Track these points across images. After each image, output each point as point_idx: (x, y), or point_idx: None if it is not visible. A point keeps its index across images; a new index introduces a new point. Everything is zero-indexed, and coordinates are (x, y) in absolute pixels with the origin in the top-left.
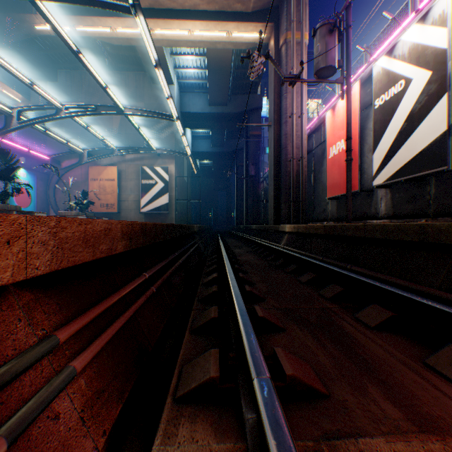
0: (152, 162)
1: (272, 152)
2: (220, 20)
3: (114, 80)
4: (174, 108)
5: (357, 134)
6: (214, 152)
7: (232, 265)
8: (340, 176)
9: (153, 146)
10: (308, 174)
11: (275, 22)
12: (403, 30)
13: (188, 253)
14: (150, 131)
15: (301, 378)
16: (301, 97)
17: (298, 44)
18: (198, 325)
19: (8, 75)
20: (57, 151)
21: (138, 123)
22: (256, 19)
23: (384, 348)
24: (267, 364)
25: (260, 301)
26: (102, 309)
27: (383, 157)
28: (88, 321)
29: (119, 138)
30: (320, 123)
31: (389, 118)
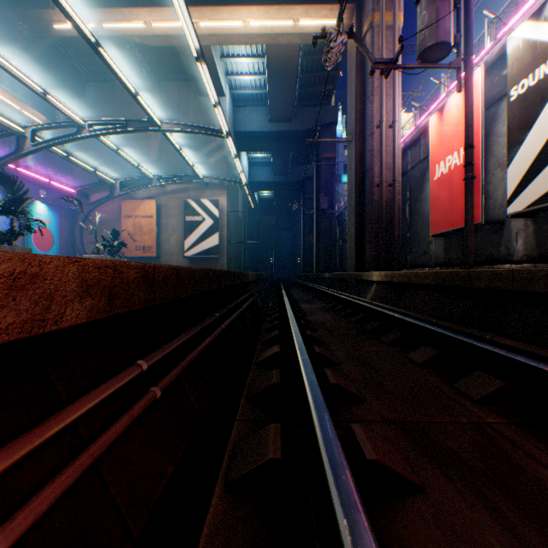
0: (198, 193)
1: (352, 175)
2: (284, 4)
3: (152, 94)
4: (223, 120)
5: (480, 142)
6: (276, 182)
7: (301, 331)
8: (451, 204)
9: (199, 173)
10: (400, 204)
11: (357, 3)
12: None
13: (237, 313)
14: (195, 156)
15: None
16: (393, 100)
17: (388, 29)
18: (239, 474)
19: (28, 92)
20: (85, 182)
21: (182, 145)
22: None
23: None
24: None
25: (355, 402)
26: None
27: (526, 171)
28: None
29: (159, 165)
30: (419, 135)
31: (536, 112)
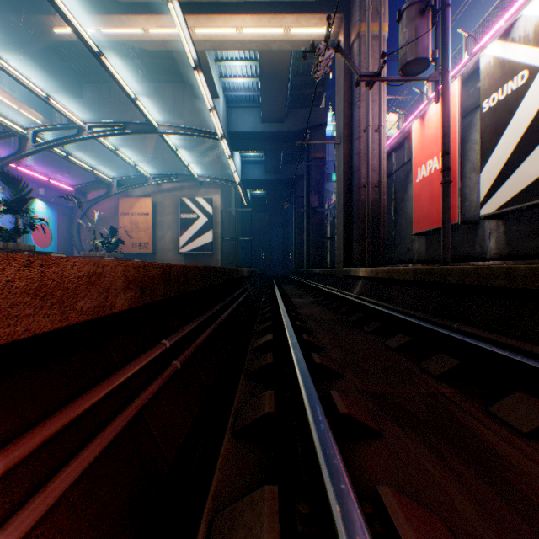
0: (193, 192)
1: (341, 176)
2: (276, 13)
3: (148, 95)
4: (218, 123)
5: (457, 148)
6: (268, 181)
7: (292, 322)
8: (431, 205)
9: (194, 173)
10: (386, 203)
11: (345, 13)
12: (524, 4)
13: (234, 306)
14: (190, 155)
15: None
16: (379, 106)
17: (374, 39)
18: (243, 425)
19: (26, 92)
20: (82, 181)
21: (177, 145)
22: (320, 9)
23: None
24: (371, 533)
25: (336, 378)
26: (63, 422)
27: (496, 177)
28: (23, 455)
29: (154, 164)
30: (403, 139)
31: (504, 123)
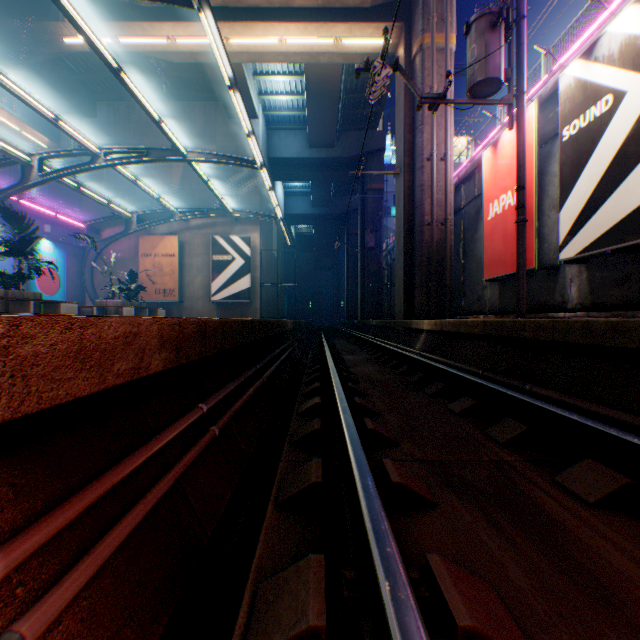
0: (227, 229)
1: (401, 212)
2: (325, 21)
3: (174, 115)
4: (257, 150)
5: (533, 182)
6: (315, 215)
7: (342, 383)
8: (505, 247)
9: (229, 207)
10: (454, 244)
11: (406, 21)
12: (609, 18)
13: (276, 364)
14: (224, 186)
15: (487, 635)
16: (445, 130)
17: (440, 52)
18: (288, 495)
19: (29, 110)
20: (96, 216)
21: (208, 174)
22: (377, 17)
23: (625, 551)
24: (417, 597)
25: (391, 446)
26: (106, 487)
27: (577, 216)
28: (72, 518)
29: (181, 196)
30: (473, 169)
31: (586, 155)
